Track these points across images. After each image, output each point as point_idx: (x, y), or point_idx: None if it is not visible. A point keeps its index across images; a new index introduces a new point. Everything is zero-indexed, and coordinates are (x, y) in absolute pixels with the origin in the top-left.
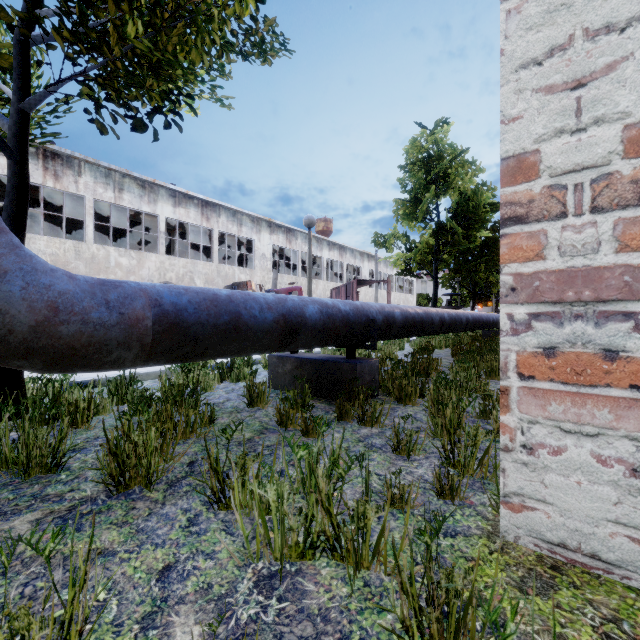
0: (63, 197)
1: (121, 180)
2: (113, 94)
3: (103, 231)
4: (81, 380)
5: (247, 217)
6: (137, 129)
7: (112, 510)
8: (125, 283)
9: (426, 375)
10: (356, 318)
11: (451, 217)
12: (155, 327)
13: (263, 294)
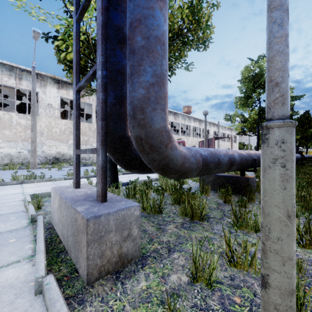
0: (84, 105)
1: None
2: None
3: None
4: (124, 182)
5: None
6: None
7: (196, 226)
8: (191, 148)
9: None
10: (249, 158)
11: None
12: (202, 163)
13: (220, 149)
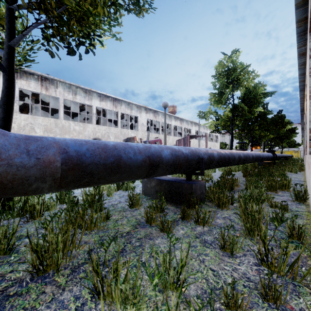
0: (49, 98)
1: (75, 89)
2: (54, 32)
3: (69, 114)
4: None
5: (134, 105)
6: (70, 54)
7: (29, 293)
8: (44, 138)
9: (231, 189)
10: (192, 157)
11: (241, 101)
12: (62, 167)
13: (136, 144)
